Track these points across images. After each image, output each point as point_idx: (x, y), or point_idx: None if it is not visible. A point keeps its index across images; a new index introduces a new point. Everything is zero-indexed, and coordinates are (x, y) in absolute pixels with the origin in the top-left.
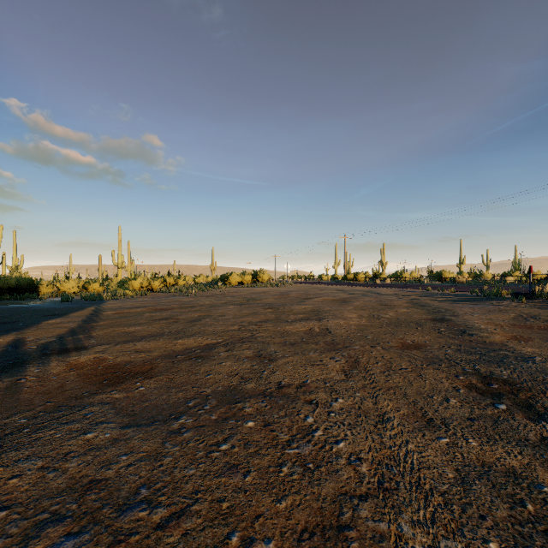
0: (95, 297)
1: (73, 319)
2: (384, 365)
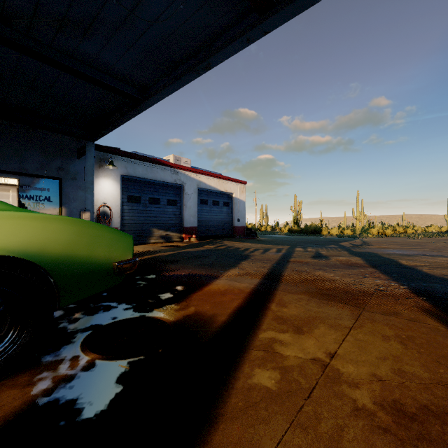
0: (354, 236)
1: (358, 241)
2: None
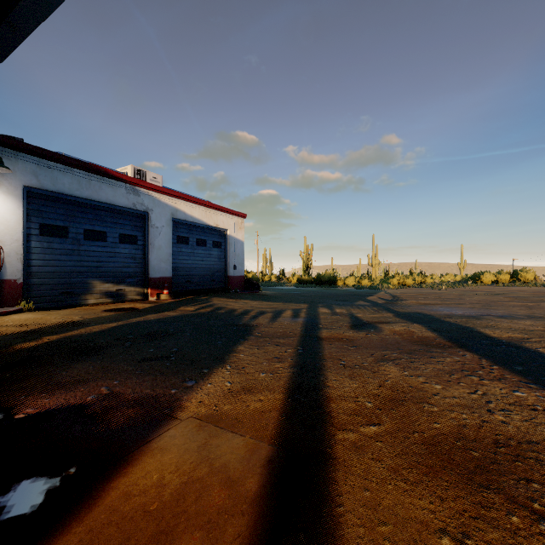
0: (375, 287)
1: (385, 295)
2: (543, 310)
